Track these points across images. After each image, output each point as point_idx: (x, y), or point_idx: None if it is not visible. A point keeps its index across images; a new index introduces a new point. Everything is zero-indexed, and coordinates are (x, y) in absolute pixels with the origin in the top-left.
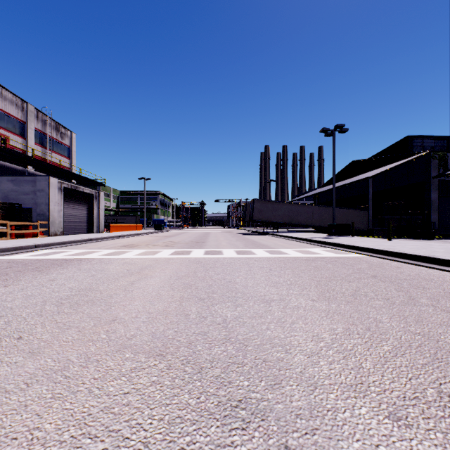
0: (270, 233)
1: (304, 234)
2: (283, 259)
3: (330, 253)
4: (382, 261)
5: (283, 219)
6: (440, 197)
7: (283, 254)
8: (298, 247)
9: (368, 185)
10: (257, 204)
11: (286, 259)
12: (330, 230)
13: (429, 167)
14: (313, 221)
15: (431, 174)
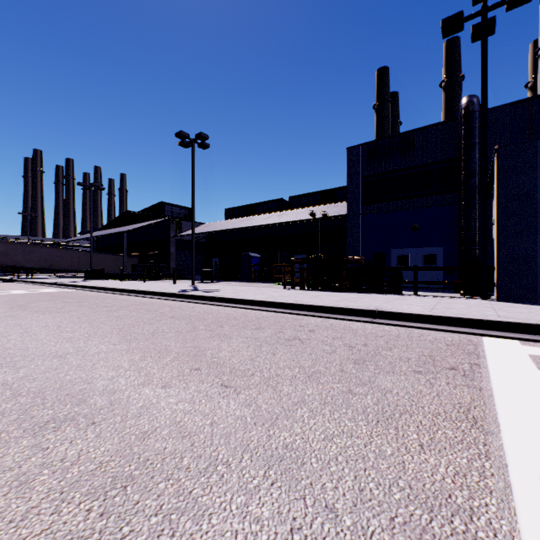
0: (19, 279)
1: (61, 279)
2: (2, 295)
3: (54, 290)
4: (80, 291)
5: (41, 264)
6: (178, 251)
7: (8, 293)
8: (34, 289)
9: (124, 238)
10: (0, 246)
11: (5, 295)
12: (86, 275)
13: (170, 229)
14: (80, 266)
15: (171, 234)
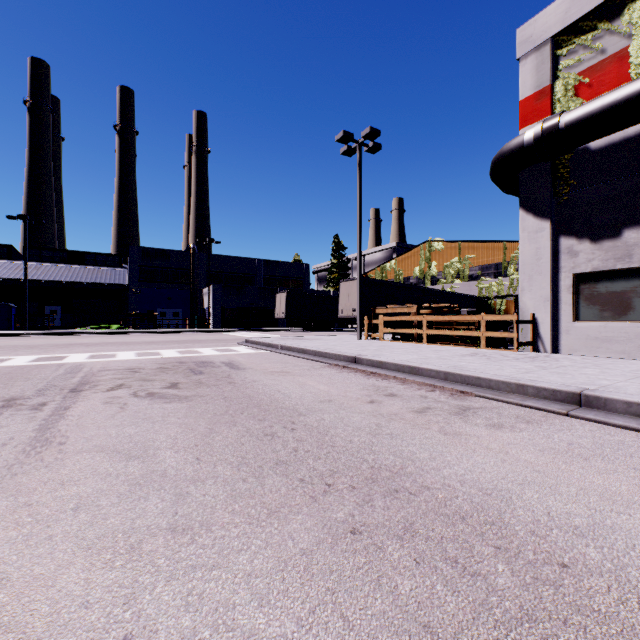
0: None
1: None
2: None
3: None
4: None
5: None
6: None
7: None
8: None
9: None
10: None
11: None
12: None
13: None
14: None
15: None
